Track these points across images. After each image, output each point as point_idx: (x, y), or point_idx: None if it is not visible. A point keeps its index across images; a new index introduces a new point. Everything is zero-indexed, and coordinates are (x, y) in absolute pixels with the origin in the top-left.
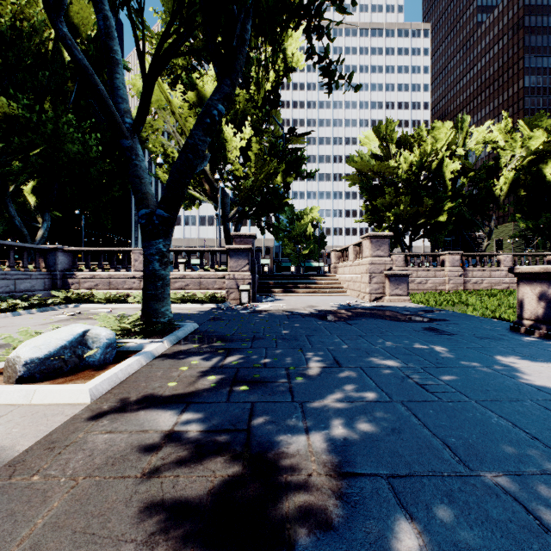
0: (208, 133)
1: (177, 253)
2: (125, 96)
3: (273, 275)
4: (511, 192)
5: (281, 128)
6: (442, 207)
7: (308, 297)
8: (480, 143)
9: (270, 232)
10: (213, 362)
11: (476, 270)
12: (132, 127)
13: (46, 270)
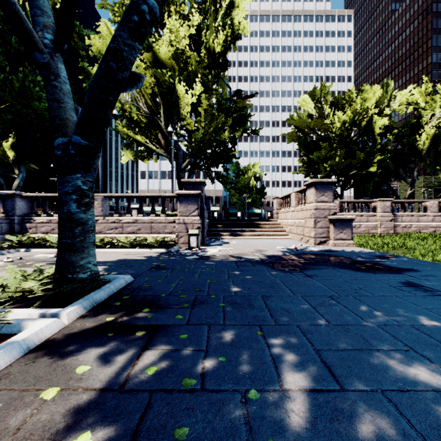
0: (136, 37)
1: (130, 199)
2: (46, 9)
3: (221, 220)
4: (433, 146)
5: (229, 88)
6: (371, 159)
7: (254, 240)
8: (403, 104)
9: (219, 181)
10: (116, 367)
11: (405, 216)
12: (53, 44)
13: (5, 215)
